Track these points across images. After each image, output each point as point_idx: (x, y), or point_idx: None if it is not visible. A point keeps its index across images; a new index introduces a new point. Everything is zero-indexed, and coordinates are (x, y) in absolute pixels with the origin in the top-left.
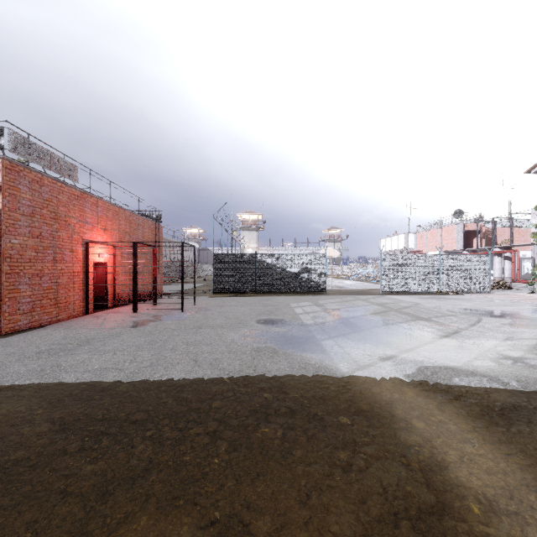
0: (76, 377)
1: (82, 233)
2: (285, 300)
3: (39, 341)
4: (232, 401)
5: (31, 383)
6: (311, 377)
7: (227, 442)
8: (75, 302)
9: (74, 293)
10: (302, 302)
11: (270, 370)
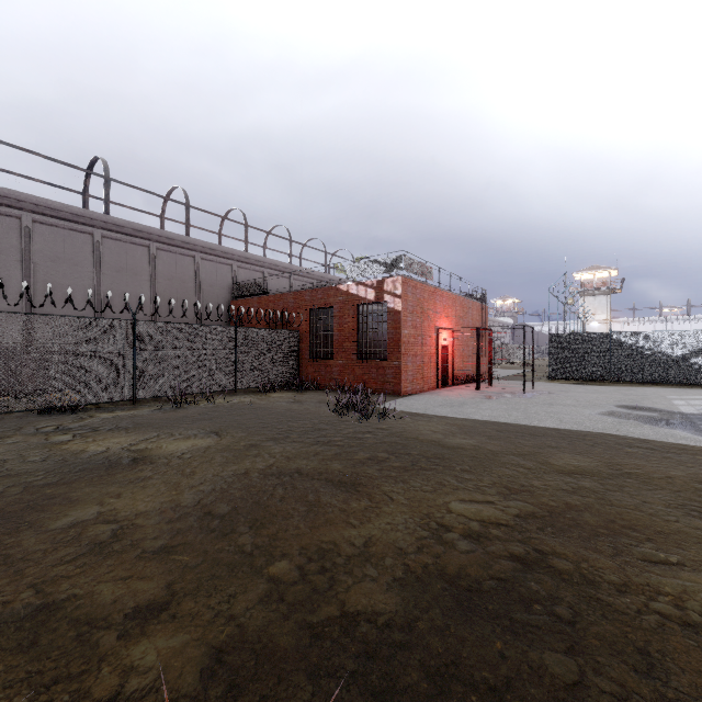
0: (480, 417)
1: (435, 322)
2: (658, 392)
3: (430, 400)
4: (601, 438)
5: (457, 416)
6: (676, 440)
7: (602, 448)
8: (431, 378)
9: (430, 370)
10: (687, 395)
11: (633, 432)
